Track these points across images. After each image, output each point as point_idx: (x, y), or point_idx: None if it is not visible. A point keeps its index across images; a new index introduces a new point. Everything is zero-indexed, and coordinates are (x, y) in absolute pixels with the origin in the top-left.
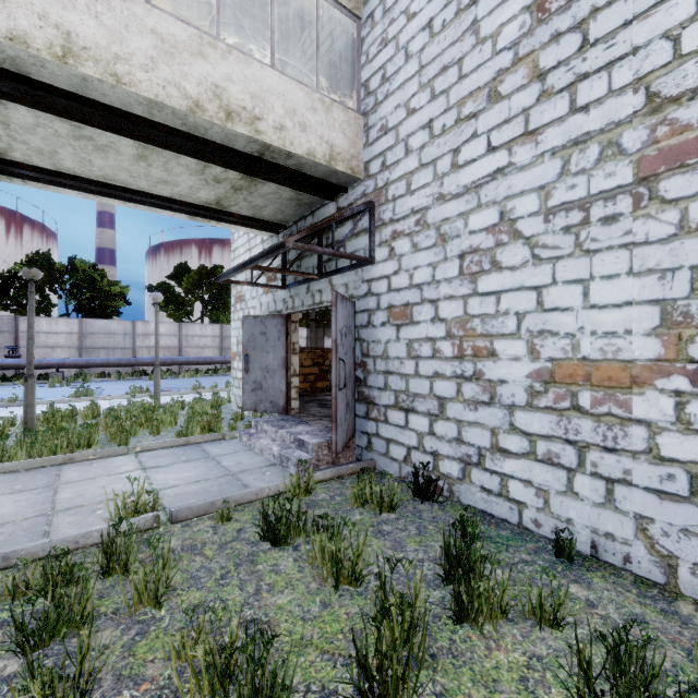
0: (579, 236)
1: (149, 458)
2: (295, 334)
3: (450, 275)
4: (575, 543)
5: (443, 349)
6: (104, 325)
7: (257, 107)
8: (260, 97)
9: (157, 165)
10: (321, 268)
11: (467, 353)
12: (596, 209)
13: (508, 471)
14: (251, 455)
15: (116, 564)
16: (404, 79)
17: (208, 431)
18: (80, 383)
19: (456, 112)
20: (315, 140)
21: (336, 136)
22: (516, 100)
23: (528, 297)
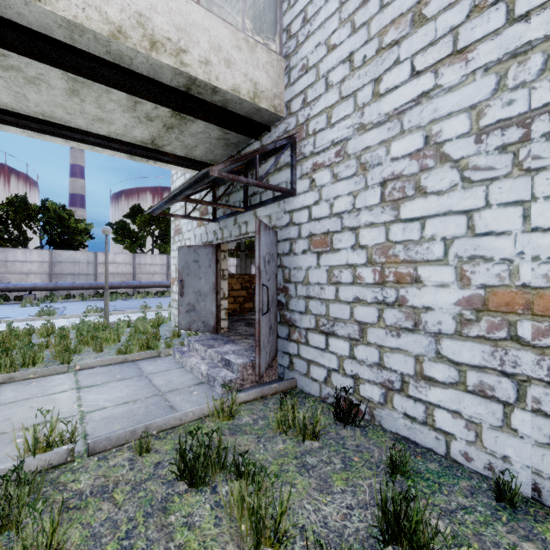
0: (518, 154)
1: (87, 376)
2: (224, 262)
3: (371, 202)
4: (519, 488)
5: (363, 275)
6: (70, 255)
7: (183, 40)
8: (185, 30)
9: (90, 100)
10: (246, 202)
11: (389, 280)
12: (539, 124)
13: (434, 400)
14: (182, 373)
15: (6, 520)
16: (324, 17)
17: (147, 348)
18: (48, 303)
19: (377, 42)
20: (240, 77)
21: (260, 75)
22: (443, 20)
23: (457, 221)
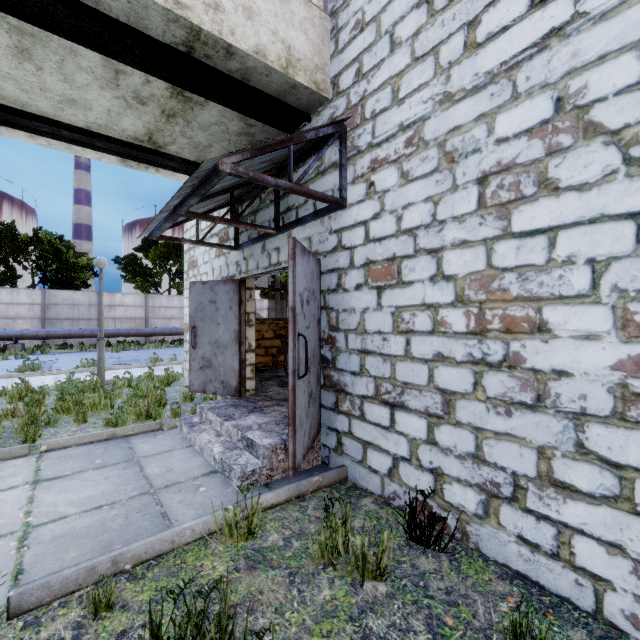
0: None
1: (53, 462)
2: (249, 302)
3: (463, 210)
4: None
5: (450, 320)
6: (68, 296)
7: None
8: None
9: (50, 68)
10: (278, 221)
11: (492, 327)
12: None
13: (573, 521)
14: (188, 455)
15: None
16: None
17: (146, 417)
18: (38, 355)
19: None
20: (266, 34)
21: (295, 36)
22: None
23: (616, 232)
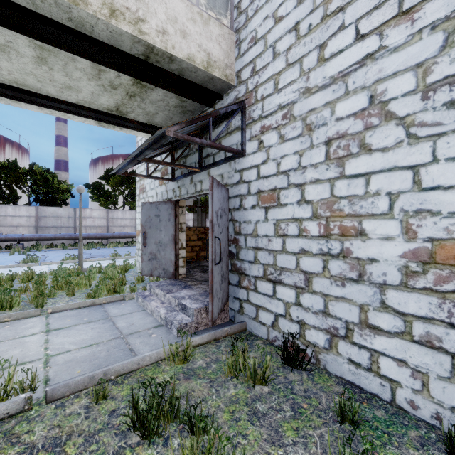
0: None
1: (57, 319)
2: (182, 216)
3: (317, 160)
4: None
5: (309, 228)
6: (53, 211)
7: (141, 10)
8: (143, 1)
9: (57, 68)
10: (201, 163)
11: (333, 233)
12: None
13: (379, 348)
14: (143, 315)
15: None
16: None
17: (113, 292)
18: (34, 251)
19: (322, 10)
20: (194, 47)
21: (213, 47)
22: None
23: (402, 176)
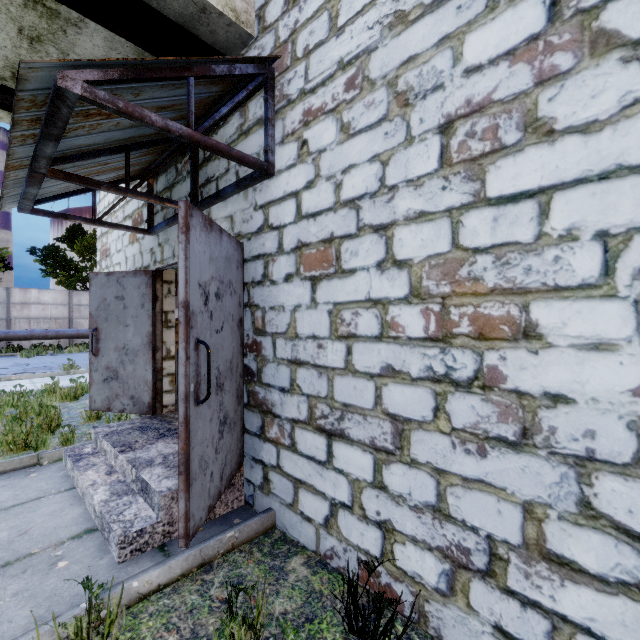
0: None
1: None
2: (168, 299)
3: (420, 170)
4: None
5: (403, 322)
6: None
7: None
8: None
9: None
10: (195, 196)
11: (459, 331)
12: None
13: (575, 614)
14: (62, 504)
15: None
16: None
17: (24, 447)
18: None
19: None
20: None
21: None
22: None
23: None
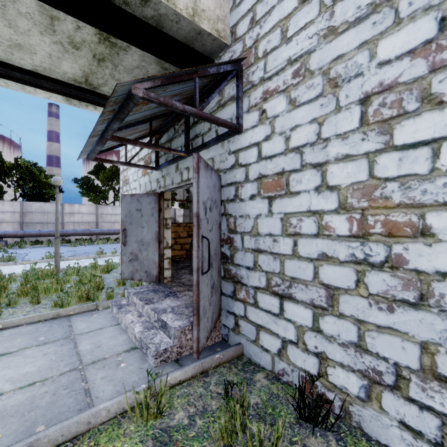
0: None
1: (5, 339)
2: (167, 210)
3: (346, 128)
4: None
5: (334, 225)
6: (39, 206)
7: None
8: None
9: None
10: (188, 146)
11: (374, 231)
12: None
13: None
14: (115, 332)
15: None
16: None
17: (86, 299)
18: (16, 249)
19: None
20: None
21: None
22: None
23: None
